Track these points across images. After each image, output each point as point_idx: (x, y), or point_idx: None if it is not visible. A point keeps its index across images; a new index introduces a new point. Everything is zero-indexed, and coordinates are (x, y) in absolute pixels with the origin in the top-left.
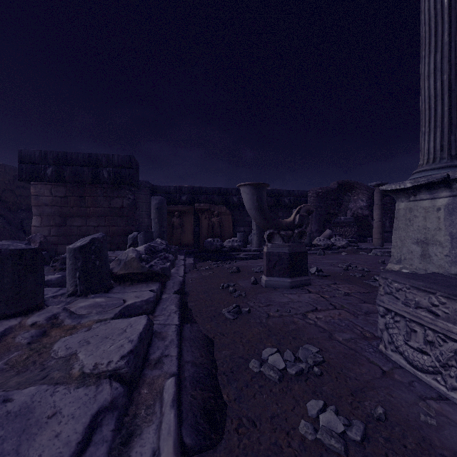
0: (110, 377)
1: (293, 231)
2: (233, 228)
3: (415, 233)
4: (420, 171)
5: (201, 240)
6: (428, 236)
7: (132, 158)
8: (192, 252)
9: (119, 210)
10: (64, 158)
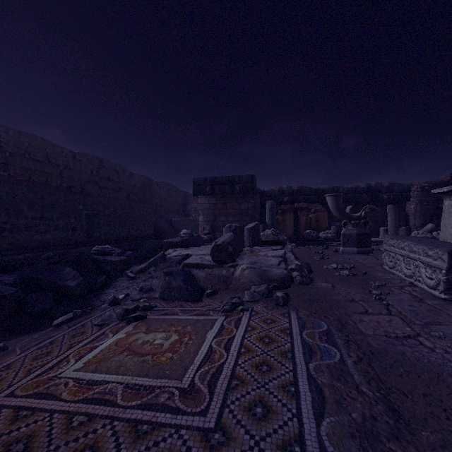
0: (279, 257)
1: (360, 221)
2: (328, 223)
3: None
4: None
5: (300, 233)
6: None
7: (253, 176)
8: (293, 240)
9: (245, 210)
10: (215, 180)
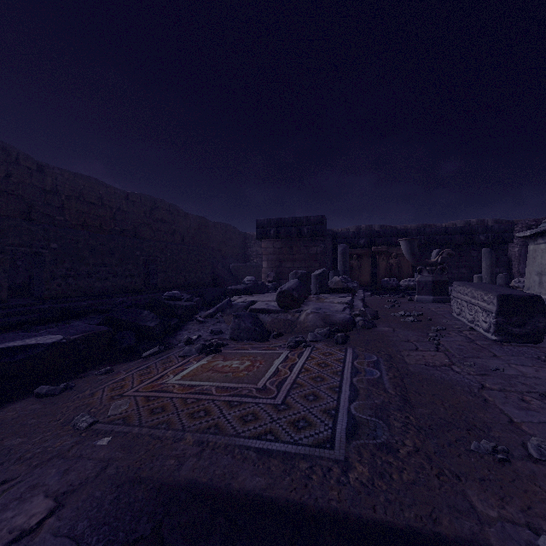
0: (345, 304)
1: (436, 267)
2: (413, 270)
3: (536, 268)
4: (543, 223)
5: (379, 281)
6: (542, 269)
7: (323, 217)
8: (369, 289)
9: (314, 255)
10: (280, 222)
